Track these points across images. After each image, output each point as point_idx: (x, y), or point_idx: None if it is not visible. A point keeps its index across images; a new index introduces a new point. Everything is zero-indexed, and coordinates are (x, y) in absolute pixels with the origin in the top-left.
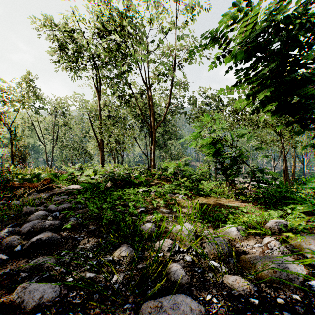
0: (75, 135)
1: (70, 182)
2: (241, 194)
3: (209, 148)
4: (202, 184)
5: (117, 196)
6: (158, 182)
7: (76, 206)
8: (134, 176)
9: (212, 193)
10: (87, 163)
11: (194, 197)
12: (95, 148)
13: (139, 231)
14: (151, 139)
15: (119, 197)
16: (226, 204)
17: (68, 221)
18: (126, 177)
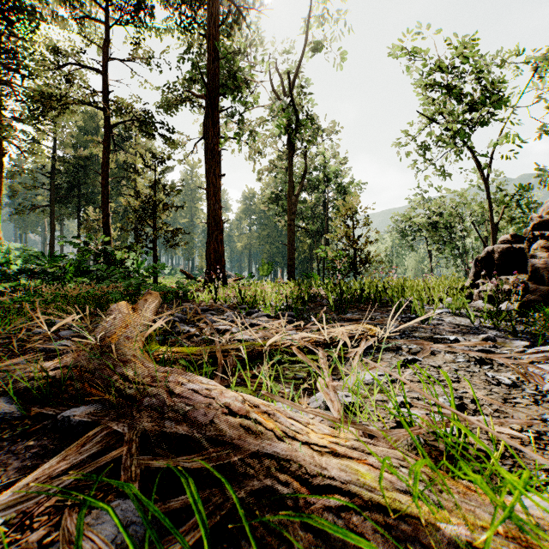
0: None
1: None
2: None
3: None
4: None
5: None
6: None
7: None
8: None
9: None
10: None
11: None
12: None
13: None
14: None
15: None
16: None
17: None
18: None
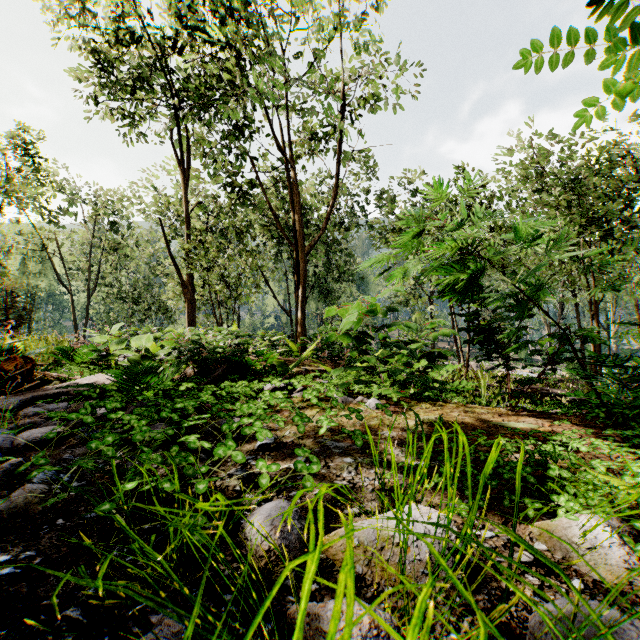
0: (138, 272)
1: (98, 367)
2: (524, 394)
3: (454, 269)
4: (436, 367)
5: (195, 404)
6: (313, 367)
7: (74, 433)
8: (254, 352)
9: (451, 392)
10: (149, 325)
11: (406, 404)
12: (178, 297)
13: (239, 532)
14: (298, 275)
15: (204, 405)
16: (498, 422)
17: (23, 485)
18: (234, 355)
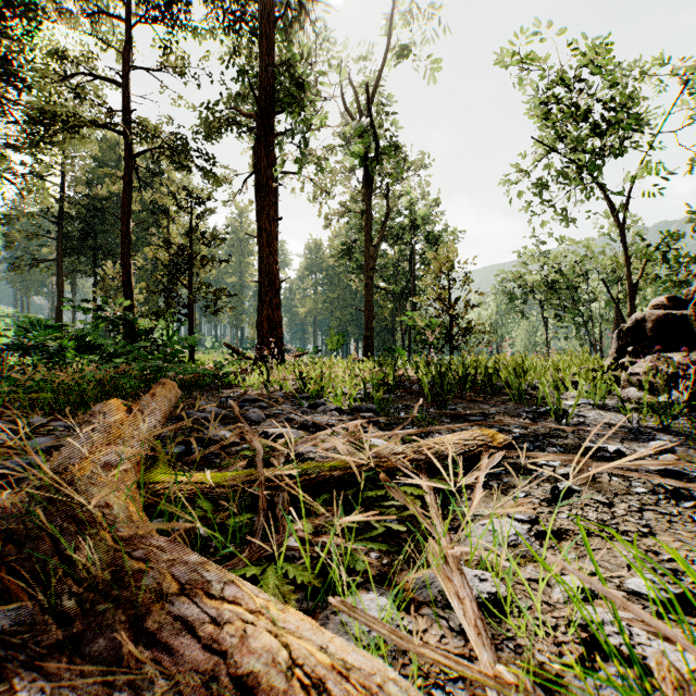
0: None
1: None
2: None
3: None
4: None
5: None
6: None
7: None
8: None
9: None
10: None
11: None
12: None
13: None
14: None
15: None
16: None
17: None
18: None
